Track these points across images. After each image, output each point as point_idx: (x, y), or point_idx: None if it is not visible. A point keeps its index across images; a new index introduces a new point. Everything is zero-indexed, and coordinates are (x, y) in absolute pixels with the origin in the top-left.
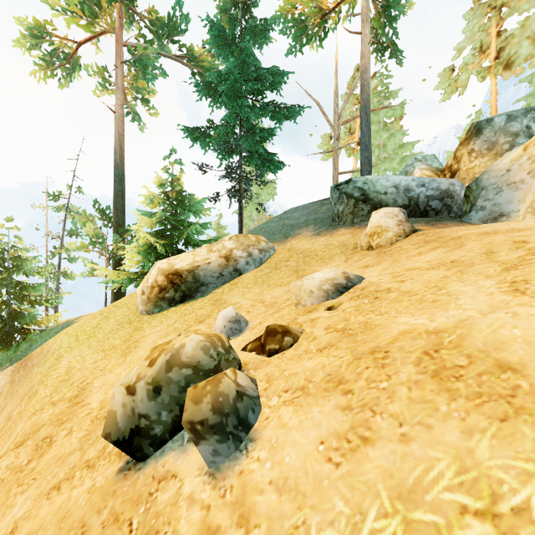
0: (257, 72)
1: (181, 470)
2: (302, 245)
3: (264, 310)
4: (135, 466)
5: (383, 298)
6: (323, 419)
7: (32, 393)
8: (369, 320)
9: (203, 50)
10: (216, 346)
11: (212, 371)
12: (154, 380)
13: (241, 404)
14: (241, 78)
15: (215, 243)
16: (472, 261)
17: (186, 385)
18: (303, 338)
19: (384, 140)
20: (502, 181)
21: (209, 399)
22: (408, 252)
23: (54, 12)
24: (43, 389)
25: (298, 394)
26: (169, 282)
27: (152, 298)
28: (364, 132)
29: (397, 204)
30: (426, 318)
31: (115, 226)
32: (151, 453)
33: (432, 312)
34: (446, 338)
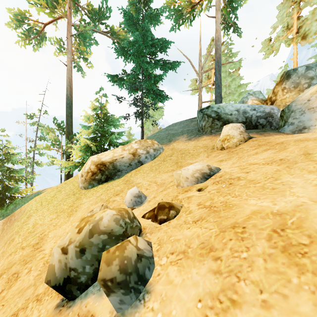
0: (152, 41)
1: (98, 311)
2: (180, 146)
3: (156, 188)
4: (67, 303)
5: (235, 184)
6: (200, 280)
7: (11, 239)
8: (227, 200)
9: (120, 28)
10: (124, 218)
11: (121, 236)
12: (80, 244)
13: (140, 264)
14: (142, 45)
15: (126, 145)
16: (295, 159)
17: (103, 247)
18: (182, 211)
19: (229, 82)
20: (305, 107)
21: (117, 262)
22: (248, 152)
23: (30, 5)
24: (18, 237)
25: (181, 256)
26: (98, 169)
27: (87, 179)
28: (217, 77)
29: (238, 121)
30: (270, 201)
31: (67, 134)
32: (78, 295)
33: (273, 197)
34: (289, 220)
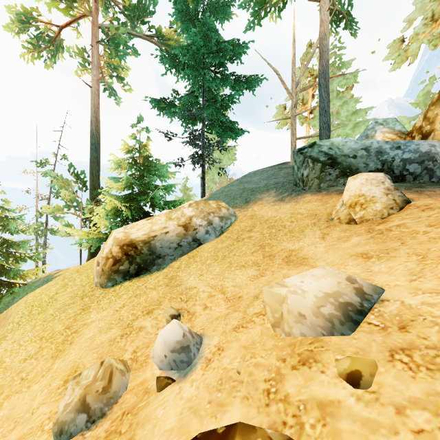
0: (218, 45)
1: None
2: (265, 212)
3: (225, 311)
4: None
5: None
6: None
7: None
8: None
9: (170, 30)
10: None
11: None
12: None
13: None
14: (202, 48)
15: (174, 210)
16: None
17: None
18: None
19: (338, 108)
20: None
21: None
22: (437, 242)
23: None
24: None
25: None
26: (123, 254)
27: (106, 270)
28: (323, 97)
29: (369, 168)
30: None
31: (91, 190)
32: None
33: None
34: None
